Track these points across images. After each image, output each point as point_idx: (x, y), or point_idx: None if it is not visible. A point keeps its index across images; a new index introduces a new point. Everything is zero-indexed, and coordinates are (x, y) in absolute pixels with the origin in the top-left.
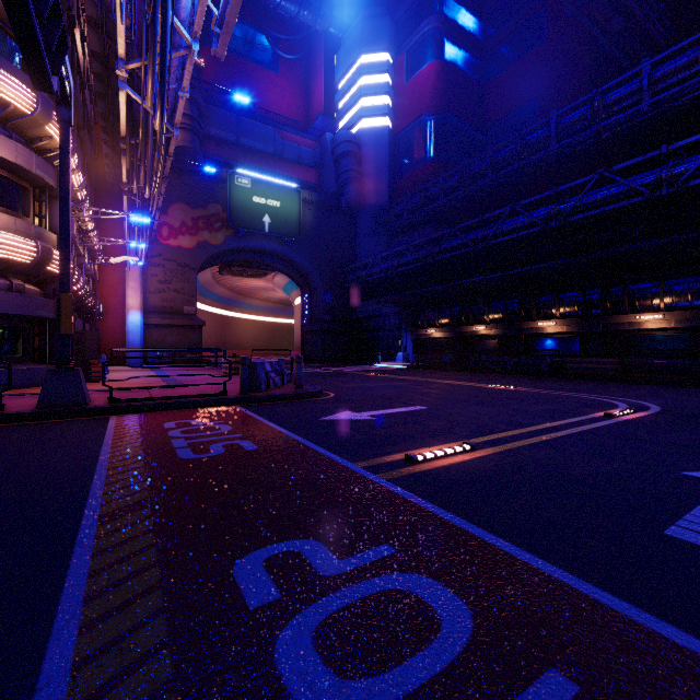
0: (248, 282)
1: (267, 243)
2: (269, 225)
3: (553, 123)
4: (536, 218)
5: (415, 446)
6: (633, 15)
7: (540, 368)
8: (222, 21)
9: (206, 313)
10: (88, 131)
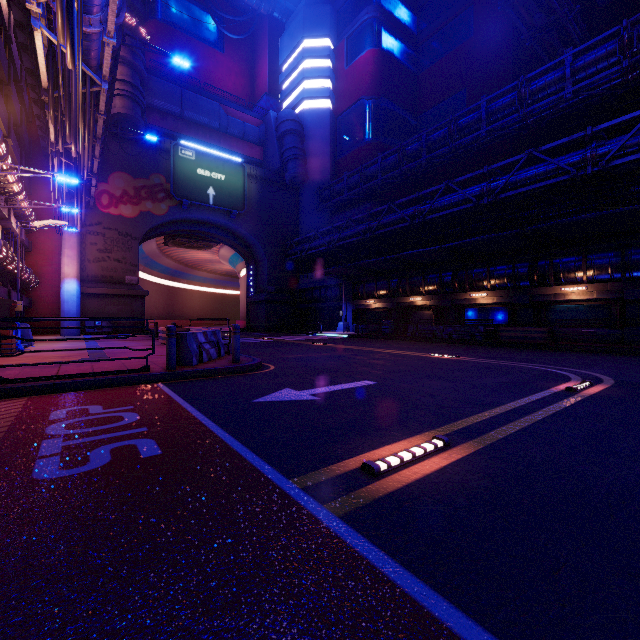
0: (195, 254)
1: (212, 215)
2: (214, 198)
3: (484, 107)
4: (469, 194)
5: (371, 443)
6: (554, 13)
7: (475, 336)
8: None
9: (152, 284)
10: (18, 91)
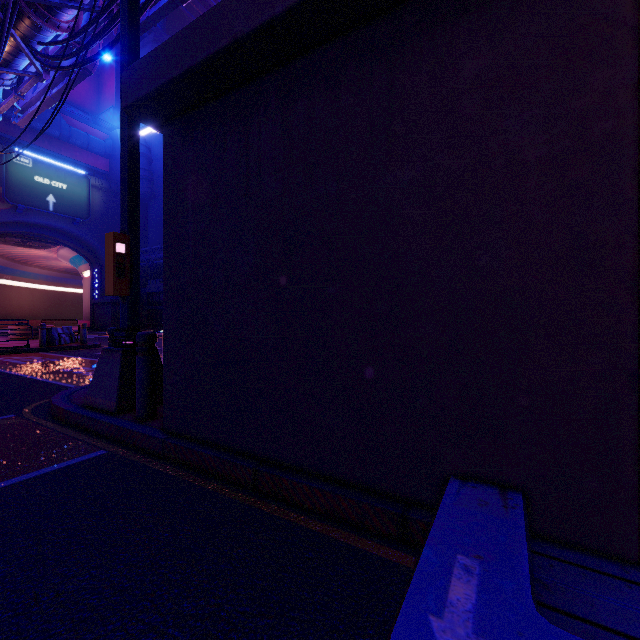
0: (25, 250)
1: (51, 220)
2: (54, 205)
3: None
4: None
5: None
6: None
7: None
8: (24, 111)
9: None
10: None
